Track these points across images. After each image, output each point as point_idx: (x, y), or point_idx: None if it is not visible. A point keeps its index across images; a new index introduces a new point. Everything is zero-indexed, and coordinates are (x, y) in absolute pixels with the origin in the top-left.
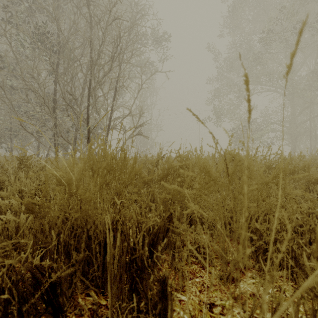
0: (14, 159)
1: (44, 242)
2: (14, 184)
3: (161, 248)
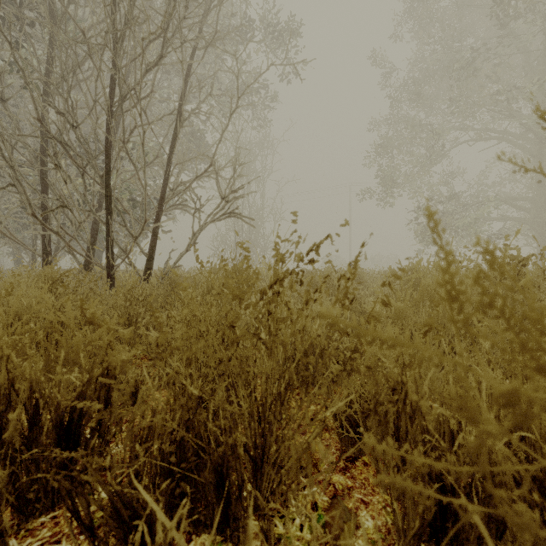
0: None
1: None
2: None
3: None
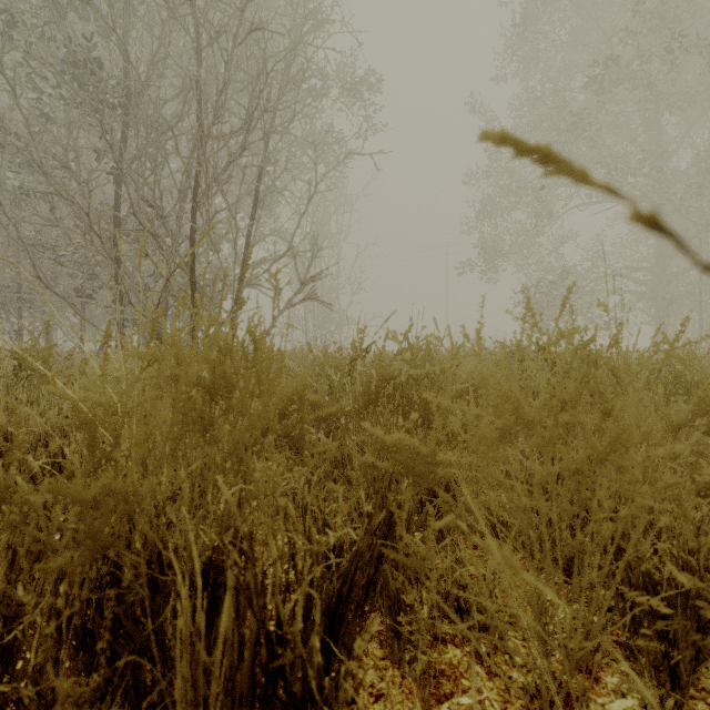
0: (2, 357)
1: (18, 602)
2: (1, 416)
3: (362, 646)
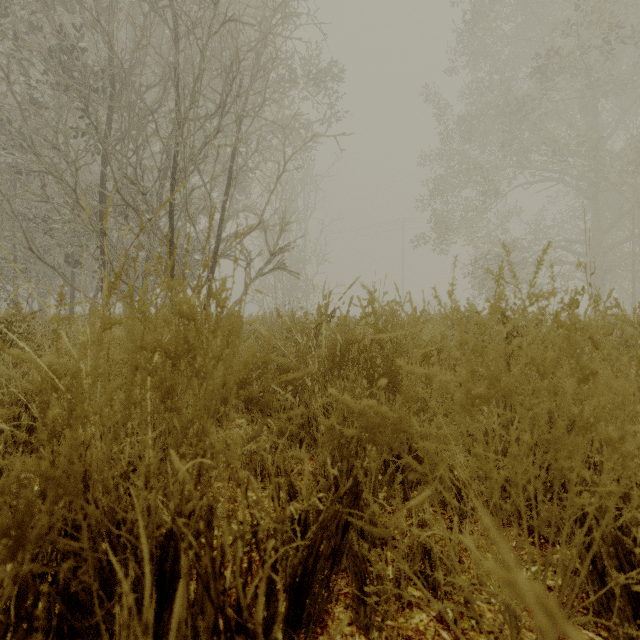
0: None
1: None
2: None
3: None
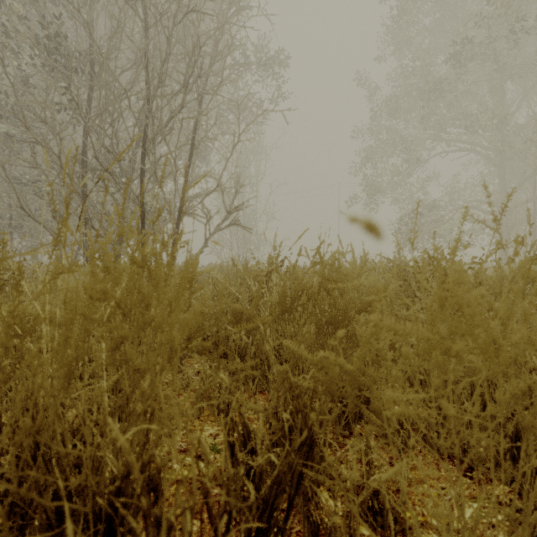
0: None
1: None
2: None
3: None
